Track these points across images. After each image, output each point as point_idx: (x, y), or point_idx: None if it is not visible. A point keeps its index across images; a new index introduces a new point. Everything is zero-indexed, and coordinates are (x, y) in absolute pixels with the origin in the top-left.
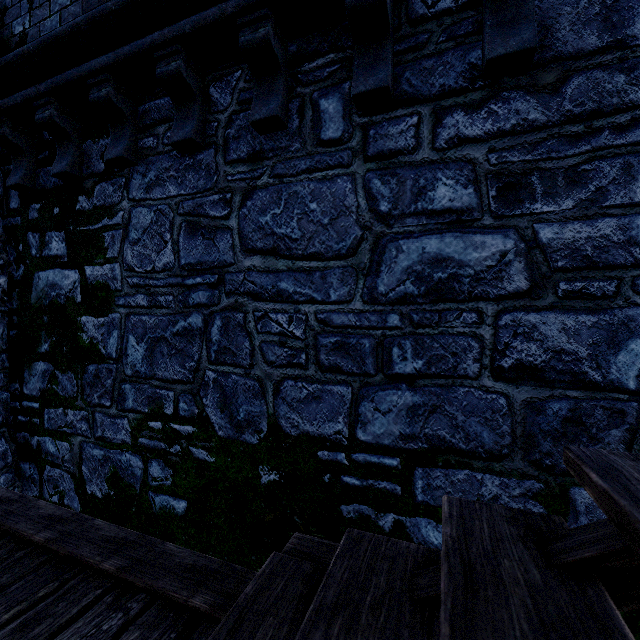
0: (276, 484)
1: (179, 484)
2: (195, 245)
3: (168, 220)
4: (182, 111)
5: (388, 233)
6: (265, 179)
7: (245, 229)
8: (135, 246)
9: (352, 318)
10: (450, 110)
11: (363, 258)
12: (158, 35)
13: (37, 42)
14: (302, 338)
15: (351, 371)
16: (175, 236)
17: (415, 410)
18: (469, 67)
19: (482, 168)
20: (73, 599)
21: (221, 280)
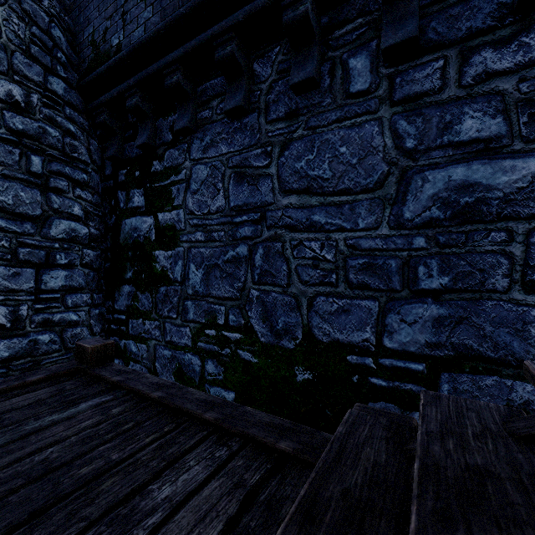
0: (310, 382)
1: (229, 379)
2: (242, 190)
3: (220, 173)
4: (232, 85)
5: (414, 166)
6: (300, 132)
7: (283, 174)
8: (195, 195)
9: (379, 242)
10: (477, 49)
11: (389, 190)
12: (217, 27)
13: (129, 48)
14: (333, 261)
15: (378, 288)
16: (226, 185)
17: (441, 321)
18: (498, 7)
19: (512, 98)
20: (188, 435)
21: (263, 217)
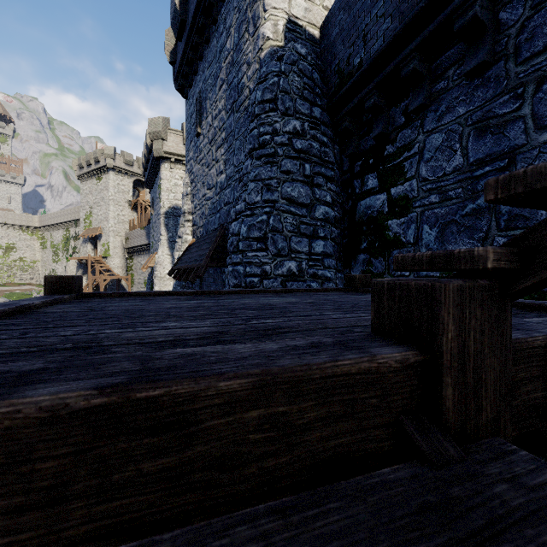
0: None
1: None
2: (483, 143)
3: (457, 134)
4: (473, 46)
5: None
6: None
7: (540, 110)
8: (428, 163)
9: None
10: None
11: None
12: (458, 0)
13: (370, 61)
14: None
15: None
16: (463, 143)
17: None
18: None
19: None
20: None
21: (511, 162)
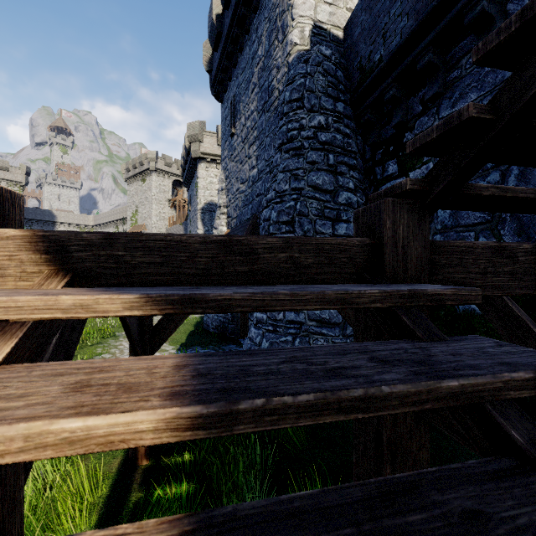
0: None
1: None
2: None
3: None
4: (482, 37)
5: None
6: None
7: None
8: None
9: None
10: None
11: None
12: None
13: (388, 57)
14: None
15: None
16: None
17: None
18: None
19: None
20: None
21: None
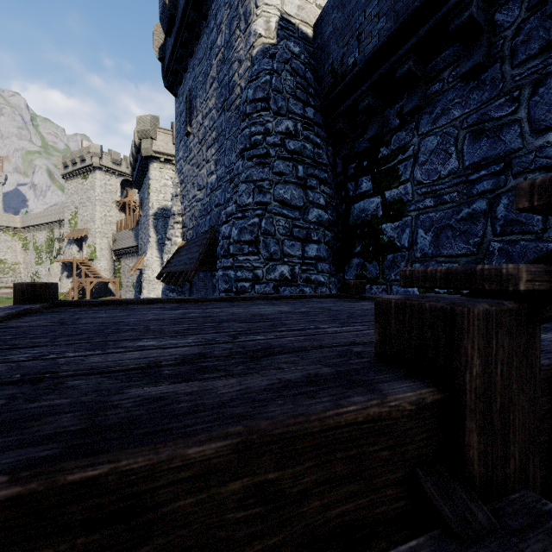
0: None
1: None
2: (479, 147)
3: (452, 137)
4: (468, 48)
5: None
6: None
7: (536, 114)
8: (423, 166)
9: None
10: None
11: None
12: (453, 0)
13: (364, 61)
14: None
15: None
16: (459, 147)
17: None
18: None
19: None
20: None
21: (507, 166)
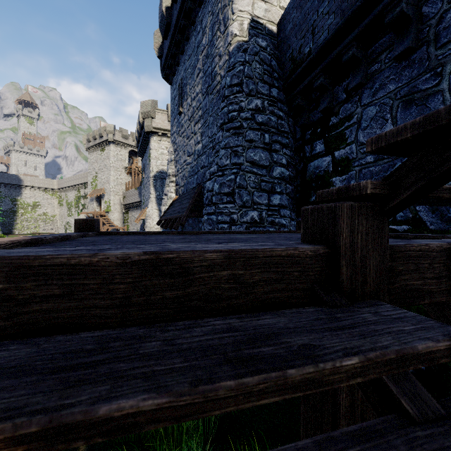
0: None
1: None
2: (409, 113)
3: (388, 106)
4: (400, 35)
5: None
6: None
7: None
8: (365, 130)
9: None
10: None
11: None
12: None
13: (317, 50)
14: None
15: None
16: (393, 114)
17: None
18: None
19: None
20: None
21: None
